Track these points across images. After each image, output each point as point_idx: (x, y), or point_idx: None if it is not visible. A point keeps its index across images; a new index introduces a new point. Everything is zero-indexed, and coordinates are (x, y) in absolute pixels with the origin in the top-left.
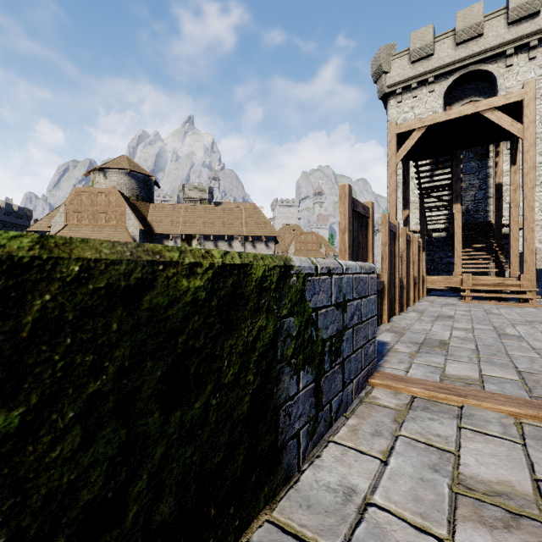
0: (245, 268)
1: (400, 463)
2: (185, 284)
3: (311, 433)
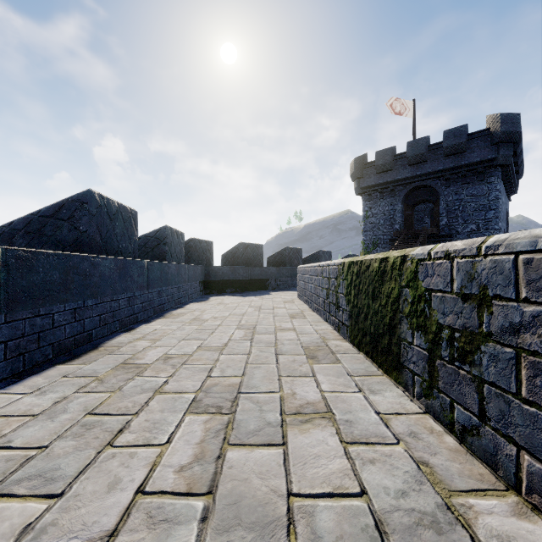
0: (387, 259)
1: (372, 420)
2: (375, 265)
3: (425, 391)
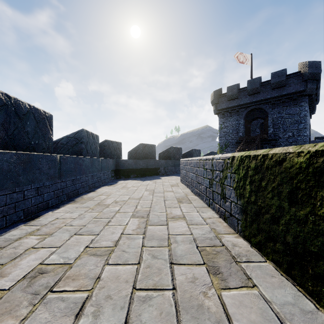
0: None
1: None
2: (296, 160)
3: None
